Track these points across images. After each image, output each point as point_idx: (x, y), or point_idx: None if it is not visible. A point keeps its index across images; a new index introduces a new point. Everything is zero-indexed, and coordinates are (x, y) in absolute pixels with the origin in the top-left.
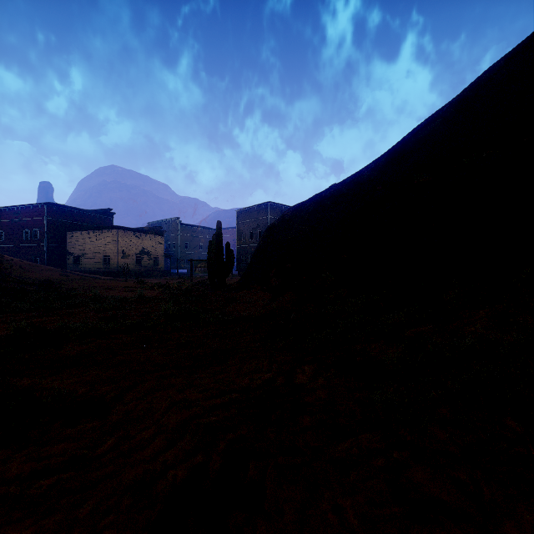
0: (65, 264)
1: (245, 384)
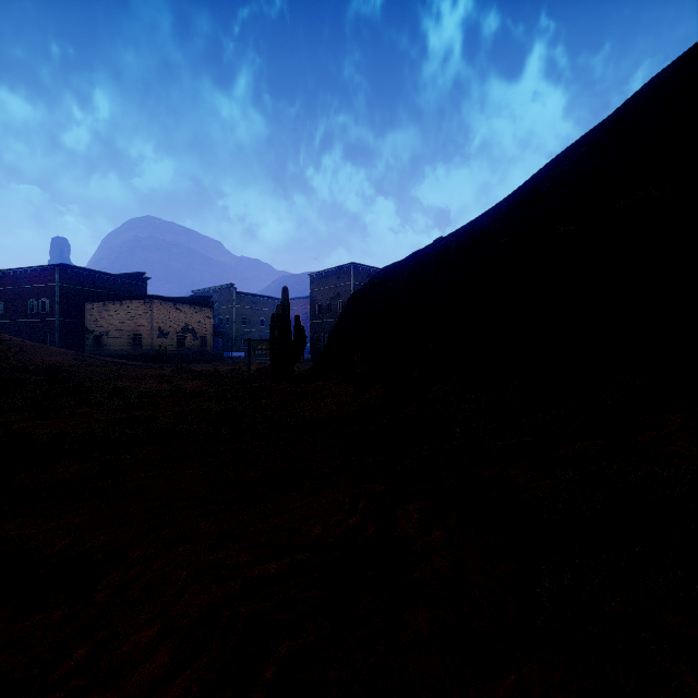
0: (83, 345)
1: (316, 536)
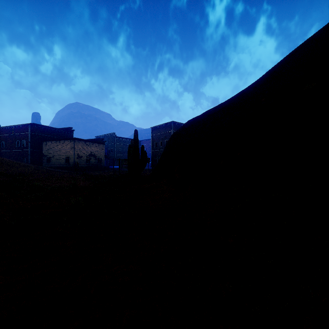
0: (42, 162)
1: None
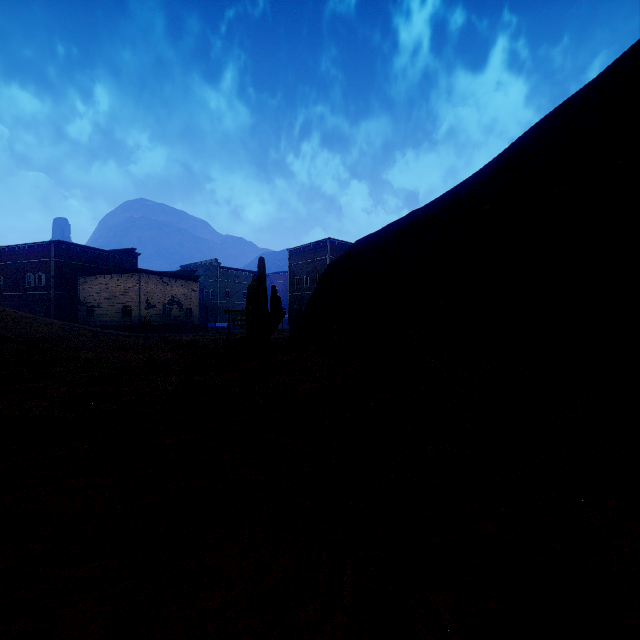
0: (77, 316)
1: None
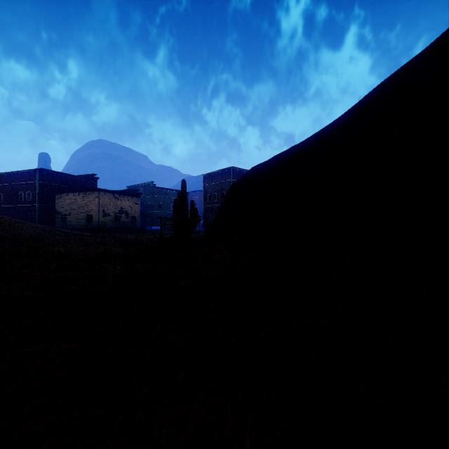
0: (54, 221)
1: None
